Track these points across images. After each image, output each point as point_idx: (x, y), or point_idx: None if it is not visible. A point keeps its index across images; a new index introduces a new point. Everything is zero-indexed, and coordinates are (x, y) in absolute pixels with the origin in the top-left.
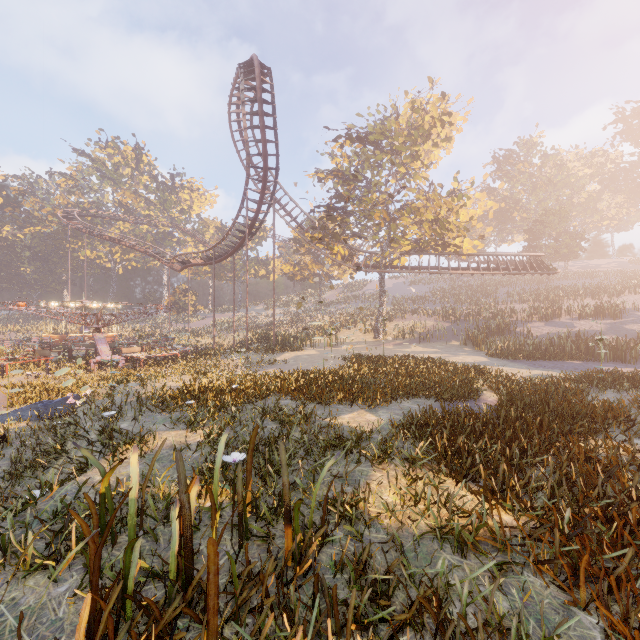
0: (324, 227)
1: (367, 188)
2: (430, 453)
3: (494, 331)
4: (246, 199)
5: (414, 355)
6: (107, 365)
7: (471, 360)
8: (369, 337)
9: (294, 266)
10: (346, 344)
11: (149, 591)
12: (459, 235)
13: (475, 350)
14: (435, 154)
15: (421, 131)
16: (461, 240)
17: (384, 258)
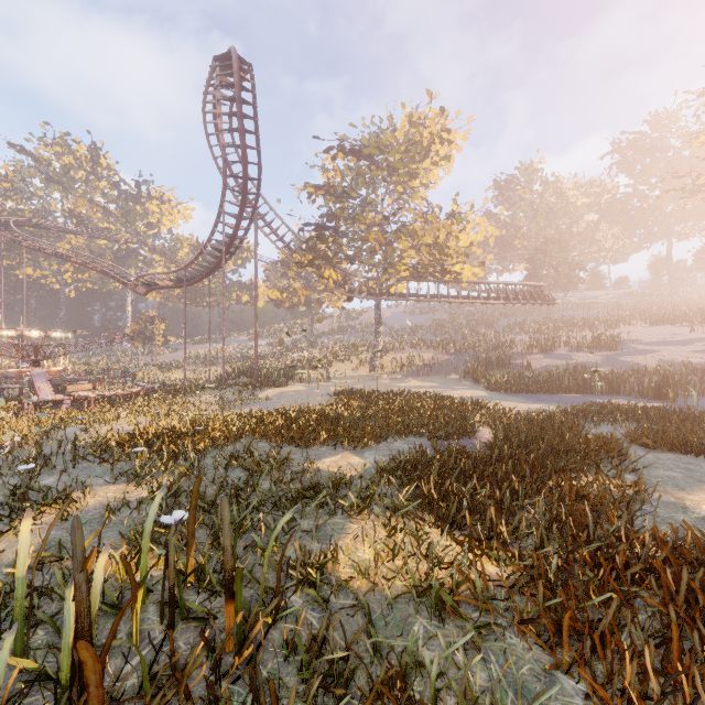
0: (314, 248)
1: (362, 207)
2: (415, 499)
3: (494, 364)
4: (223, 212)
5: (411, 390)
6: (47, 406)
7: (470, 394)
8: (364, 371)
9: (282, 291)
10: (339, 379)
11: (34, 704)
12: (459, 261)
13: (475, 384)
14: (434, 173)
15: (419, 147)
16: (461, 267)
17: (380, 284)
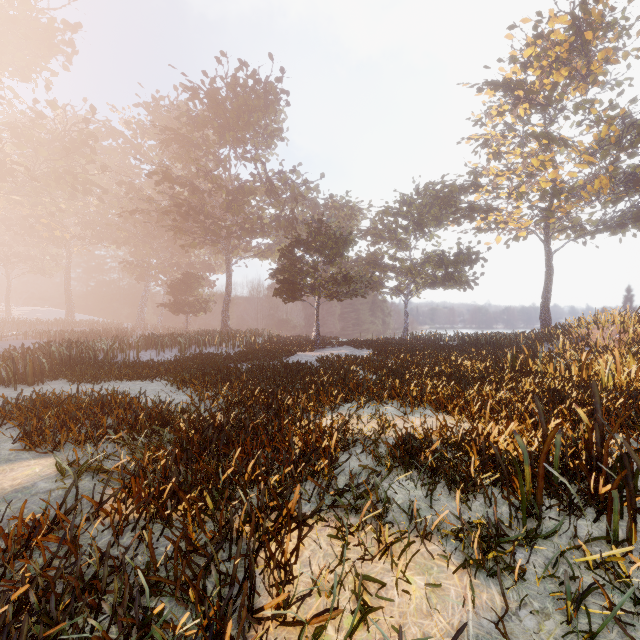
0: None
1: None
2: None
3: None
4: None
5: None
6: None
7: None
8: None
9: None
10: None
11: None
12: None
13: None
14: None
15: None
16: None
17: None
